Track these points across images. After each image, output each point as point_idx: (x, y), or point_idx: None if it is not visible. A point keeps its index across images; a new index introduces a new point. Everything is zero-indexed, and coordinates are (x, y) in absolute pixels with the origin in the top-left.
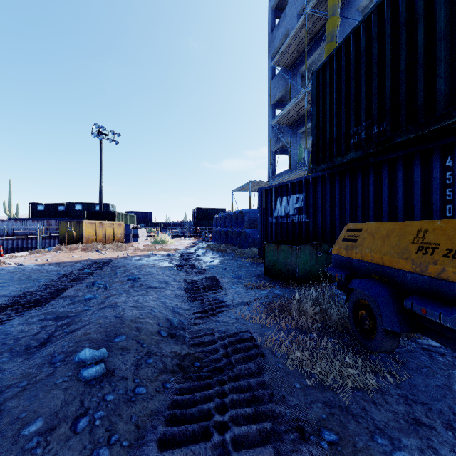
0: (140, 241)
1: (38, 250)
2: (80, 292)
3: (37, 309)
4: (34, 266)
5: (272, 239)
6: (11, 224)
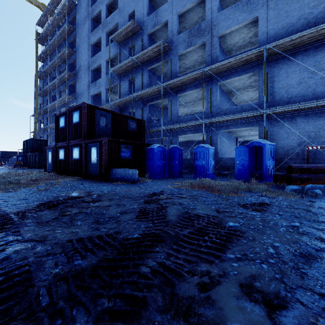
0: None
1: None
2: None
3: None
4: None
5: None
6: None
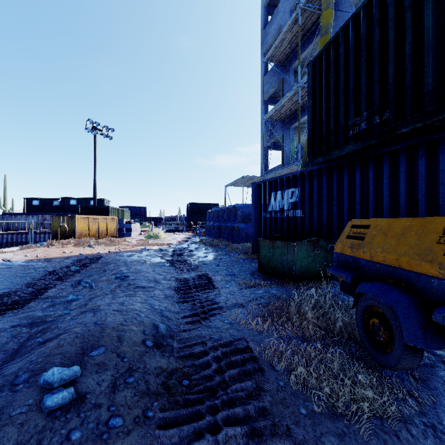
0: (134, 236)
1: (29, 245)
2: (63, 292)
3: (13, 312)
4: (22, 262)
5: (266, 234)
6: (6, 218)
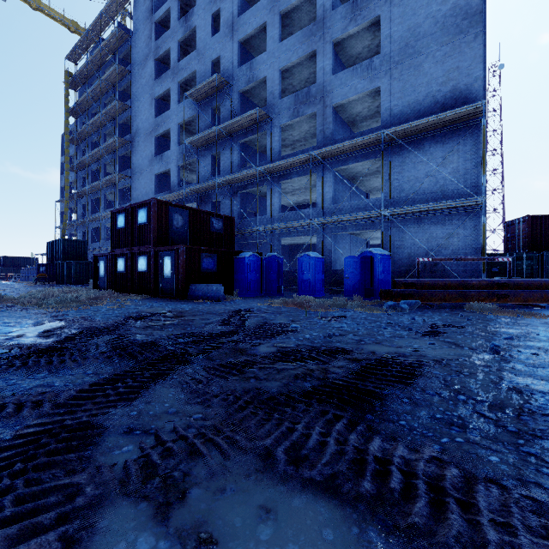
0: None
1: None
2: None
3: None
4: None
5: None
6: None
